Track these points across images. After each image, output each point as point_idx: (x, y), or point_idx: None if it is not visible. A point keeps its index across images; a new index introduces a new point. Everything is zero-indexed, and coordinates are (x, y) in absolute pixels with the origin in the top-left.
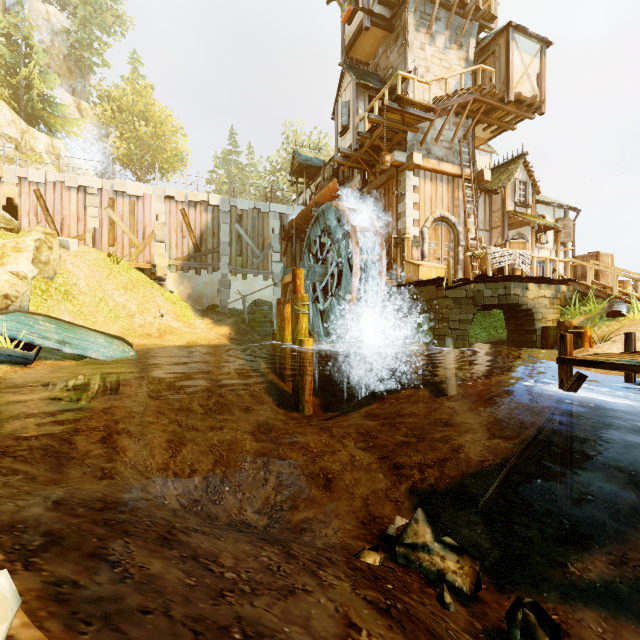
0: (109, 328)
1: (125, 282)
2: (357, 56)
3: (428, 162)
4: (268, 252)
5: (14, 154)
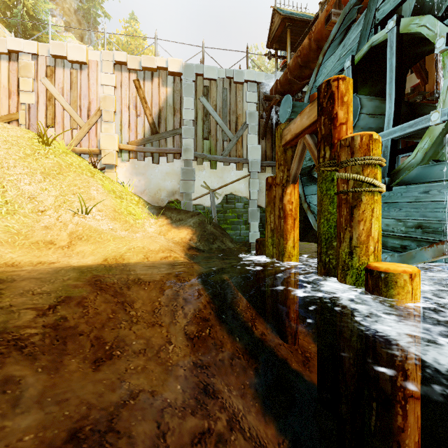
0: None
1: (49, 166)
2: None
3: None
4: (242, 134)
5: None
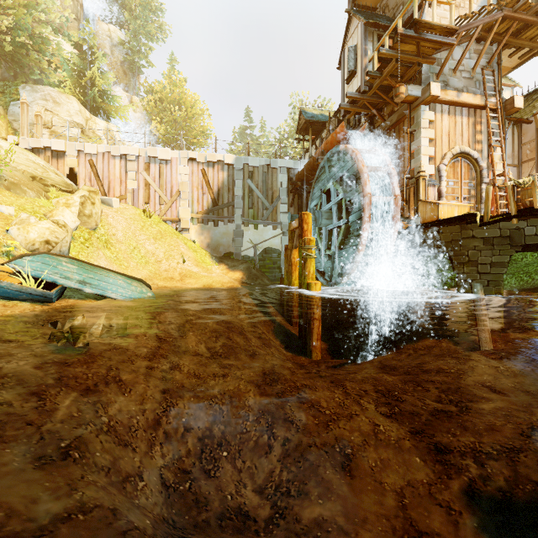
0: (139, 272)
1: (155, 233)
2: (364, 2)
3: (446, 94)
4: (277, 204)
5: (80, 136)
